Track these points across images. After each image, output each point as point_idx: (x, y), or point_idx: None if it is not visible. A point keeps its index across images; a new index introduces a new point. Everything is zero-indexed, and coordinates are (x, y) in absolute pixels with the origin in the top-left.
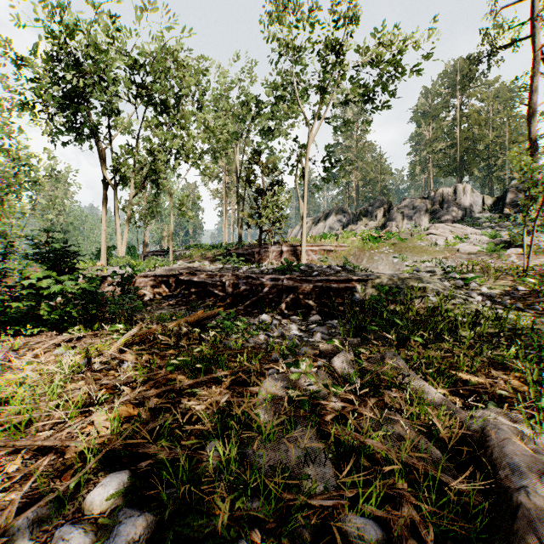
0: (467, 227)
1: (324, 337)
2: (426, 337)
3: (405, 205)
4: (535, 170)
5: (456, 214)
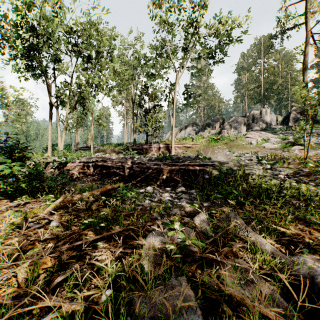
0: (269, 133)
1: (187, 201)
2: (252, 201)
3: (232, 120)
4: (313, 98)
5: (262, 126)
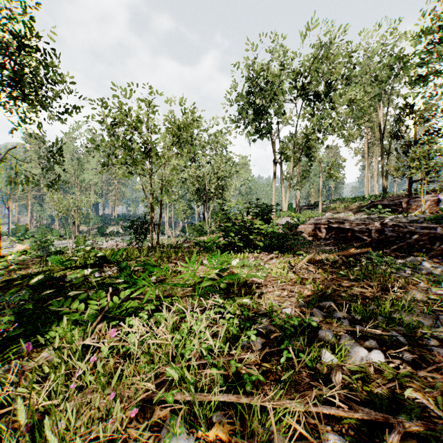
0: None
1: None
2: None
3: None
4: None
5: None
